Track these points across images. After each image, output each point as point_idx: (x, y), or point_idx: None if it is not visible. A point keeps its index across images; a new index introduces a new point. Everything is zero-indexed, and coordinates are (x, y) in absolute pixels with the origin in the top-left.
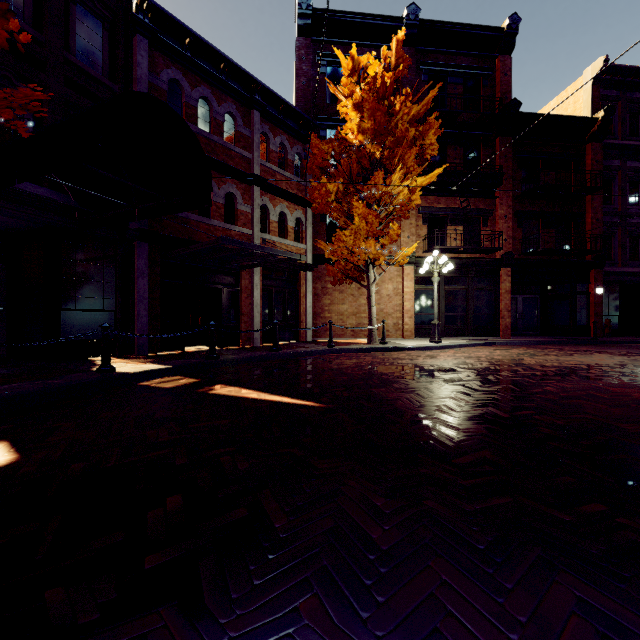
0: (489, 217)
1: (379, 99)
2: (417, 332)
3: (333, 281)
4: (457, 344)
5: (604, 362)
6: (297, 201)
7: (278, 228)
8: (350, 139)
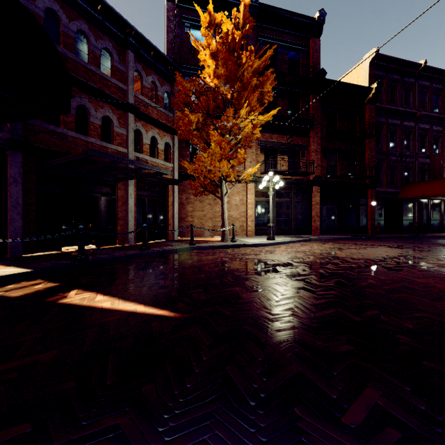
0: (305, 150)
1: (230, 51)
2: (257, 232)
3: (195, 193)
4: (286, 241)
5: (390, 254)
6: (166, 129)
7: (150, 149)
8: (208, 82)
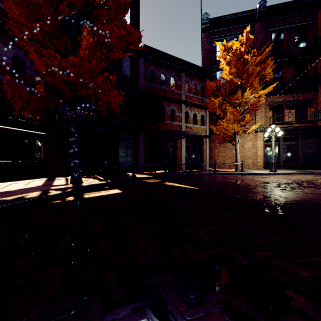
0: (313, 102)
1: (238, 58)
2: (265, 166)
3: (218, 142)
4: (285, 172)
5: None
6: (201, 107)
7: (193, 120)
8: (225, 78)
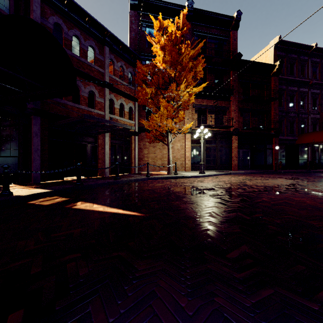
0: (227, 110)
1: (173, 45)
2: (192, 168)
3: (149, 141)
4: (212, 174)
5: (284, 183)
6: (130, 98)
7: (119, 112)
8: (158, 66)
